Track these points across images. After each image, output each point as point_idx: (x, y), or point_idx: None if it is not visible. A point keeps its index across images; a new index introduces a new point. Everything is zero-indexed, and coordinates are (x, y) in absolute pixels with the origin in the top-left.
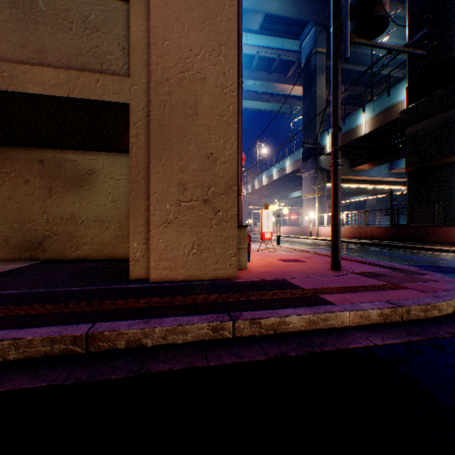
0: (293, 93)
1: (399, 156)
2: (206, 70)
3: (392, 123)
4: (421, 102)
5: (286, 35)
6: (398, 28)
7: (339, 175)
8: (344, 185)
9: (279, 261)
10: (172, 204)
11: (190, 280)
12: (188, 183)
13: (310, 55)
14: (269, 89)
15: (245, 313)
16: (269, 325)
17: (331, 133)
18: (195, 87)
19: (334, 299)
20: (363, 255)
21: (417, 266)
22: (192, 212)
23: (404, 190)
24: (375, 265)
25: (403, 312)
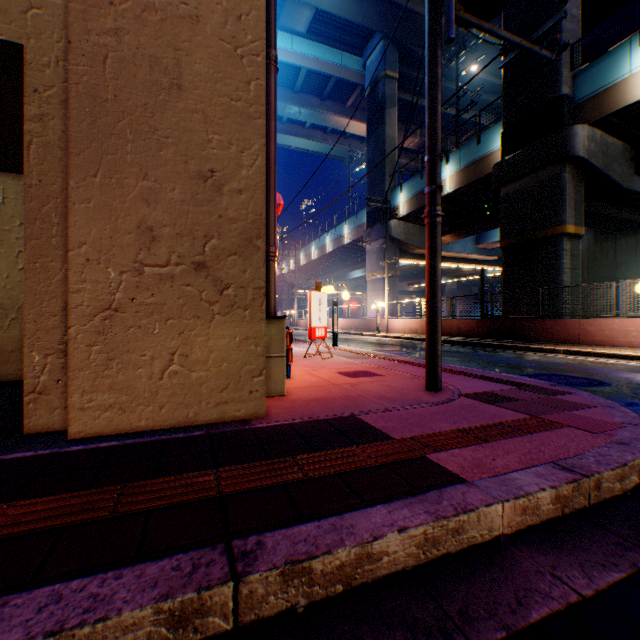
0: (353, 132)
1: (490, 226)
2: (201, 2)
3: (482, 180)
4: (520, 153)
5: (345, 47)
6: (487, 59)
7: (439, 232)
8: (421, 263)
9: (339, 377)
10: (123, 269)
11: (164, 429)
12: (161, 226)
13: (377, 79)
14: (320, 123)
15: (272, 538)
16: (334, 572)
17: (426, 162)
18: (177, 32)
19: (459, 466)
20: (456, 360)
21: (535, 376)
22: (170, 287)
23: (491, 273)
24: (486, 379)
25: (591, 487)
